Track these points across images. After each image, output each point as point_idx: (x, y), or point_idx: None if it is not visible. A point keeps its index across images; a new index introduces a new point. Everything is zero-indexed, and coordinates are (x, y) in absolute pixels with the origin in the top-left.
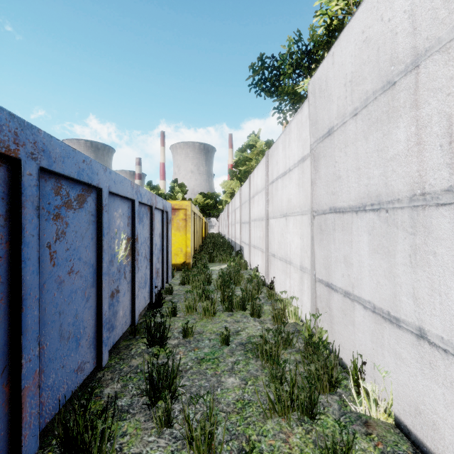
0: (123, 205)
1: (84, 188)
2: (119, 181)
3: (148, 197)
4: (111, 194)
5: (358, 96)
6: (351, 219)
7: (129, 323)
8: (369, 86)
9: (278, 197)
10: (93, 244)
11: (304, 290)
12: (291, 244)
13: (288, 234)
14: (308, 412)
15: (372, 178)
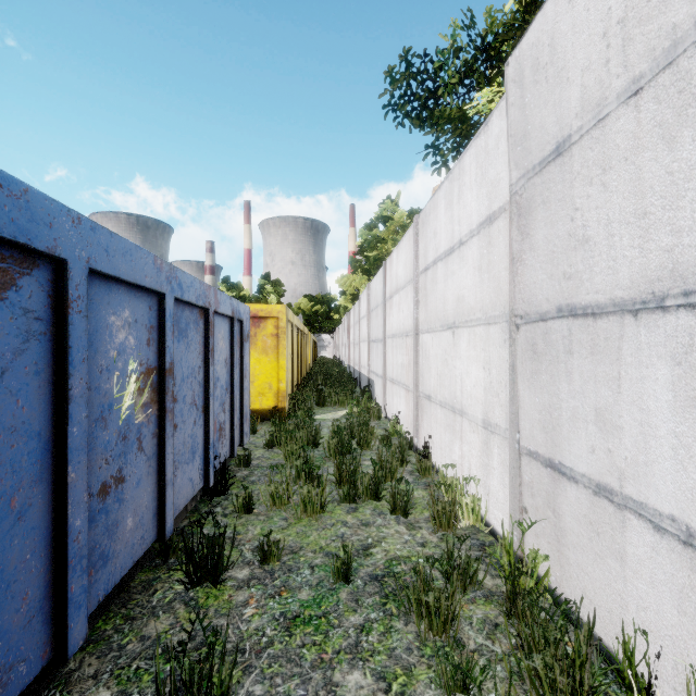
0: (136, 302)
1: (9, 254)
2: (121, 252)
3: (199, 291)
4: (99, 277)
5: (646, 46)
6: (619, 329)
7: (152, 537)
8: (684, 10)
9: (437, 295)
10: (40, 385)
11: (493, 467)
12: (463, 379)
13: (457, 360)
14: None
15: (690, 230)
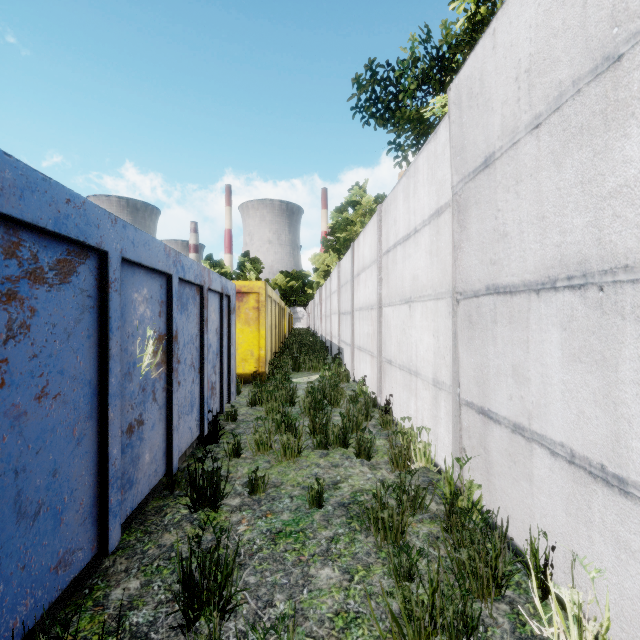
0: (151, 282)
1: (72, 249)
2: (142, 243)
3: (196, 272)
4: (127, 263)
5: (543, 93)
6: (527, 304)
7: (162, 471)
8: (566, 72)
9: (397, 274)
10: (90, 346)
11: (440, 417)
12: (418, 345)
13: (413, 329)
14: (461, 639)
15: (570, 232)
